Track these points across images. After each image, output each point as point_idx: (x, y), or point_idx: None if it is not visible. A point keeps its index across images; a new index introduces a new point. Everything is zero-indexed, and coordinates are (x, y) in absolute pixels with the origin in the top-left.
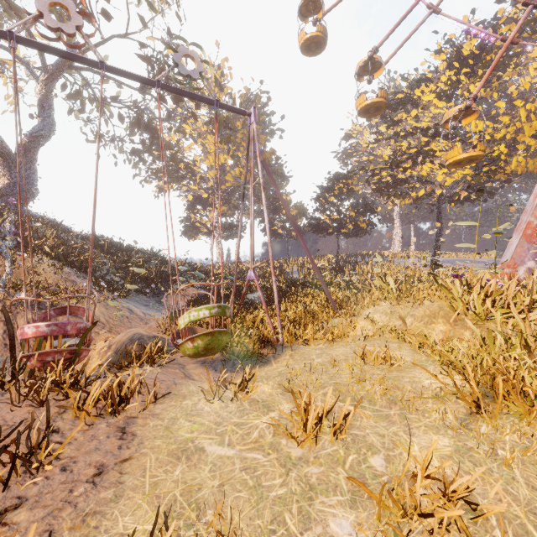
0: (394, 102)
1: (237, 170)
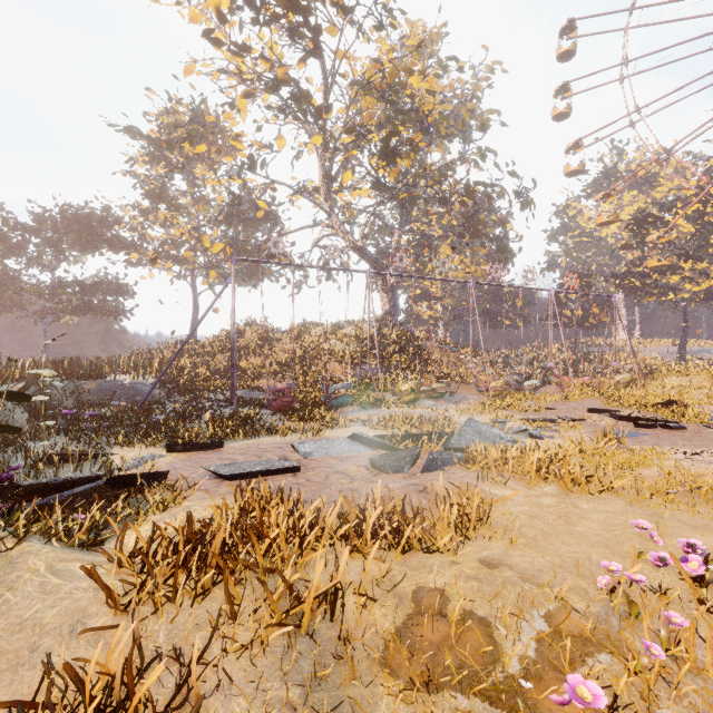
0: (643, 220)
1: (473, 268)
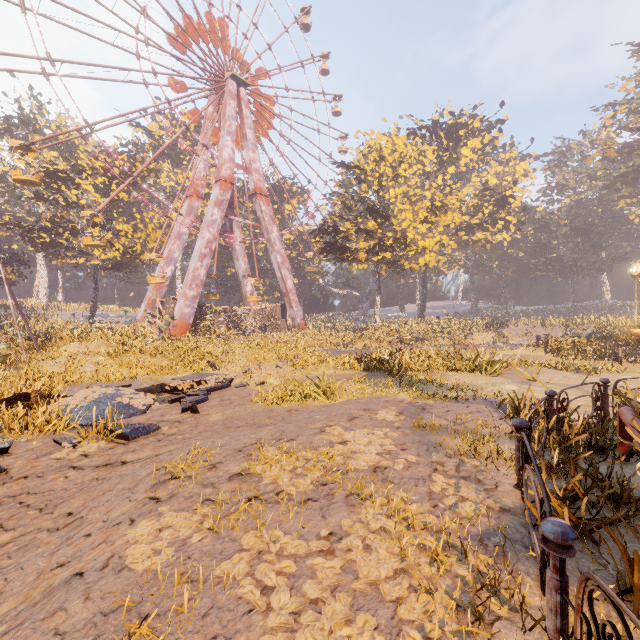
0: (55, 173)
1: None
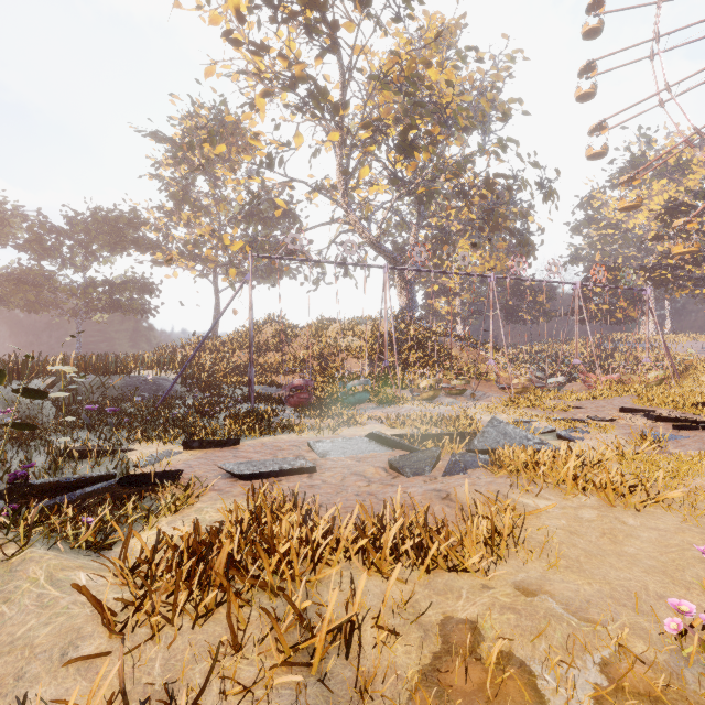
0: (676, 209)
1: (492, 263)
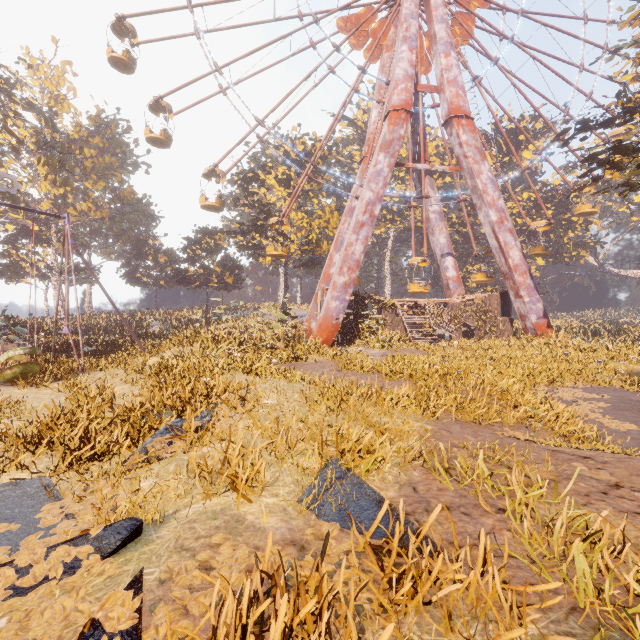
0: (249, 176)
1: (85, 205)
